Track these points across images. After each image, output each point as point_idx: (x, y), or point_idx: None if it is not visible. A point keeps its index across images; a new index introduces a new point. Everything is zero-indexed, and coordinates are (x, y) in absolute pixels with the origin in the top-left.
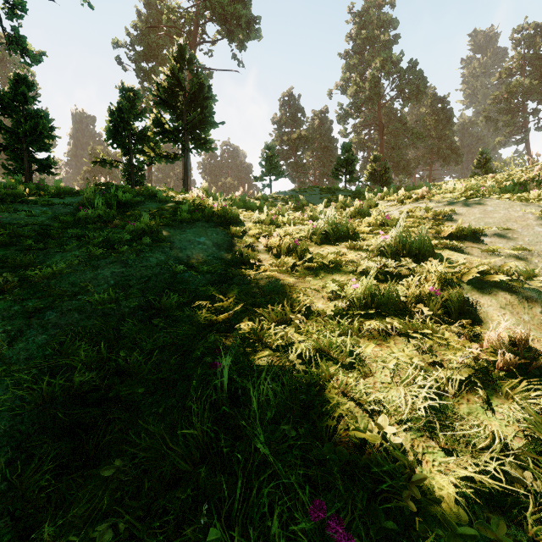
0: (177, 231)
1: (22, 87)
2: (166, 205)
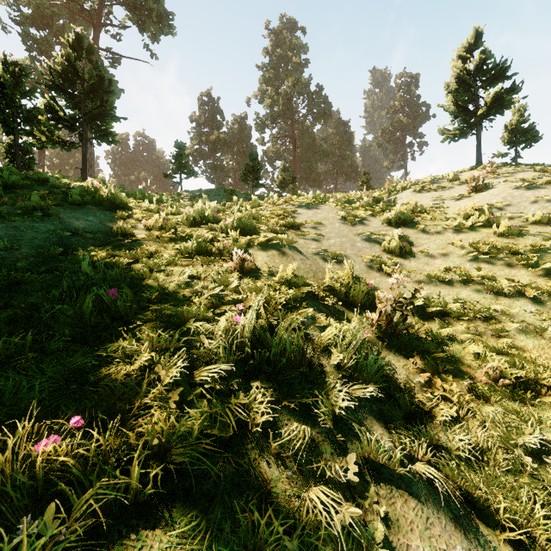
0: (67, 211)
1: None
2: (58, 190)
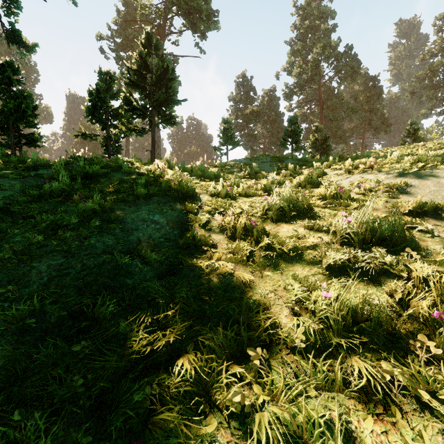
0: (132, 208)
1: (7, 71)
2: (129, 177)
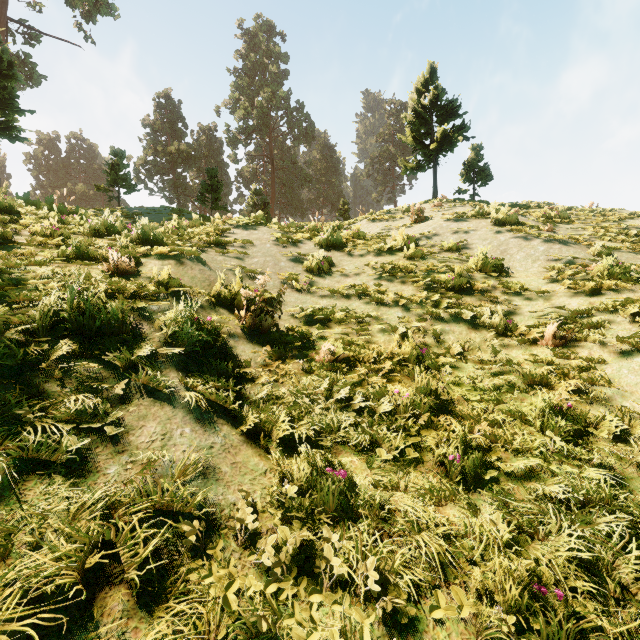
0: None
1: None
2: None
